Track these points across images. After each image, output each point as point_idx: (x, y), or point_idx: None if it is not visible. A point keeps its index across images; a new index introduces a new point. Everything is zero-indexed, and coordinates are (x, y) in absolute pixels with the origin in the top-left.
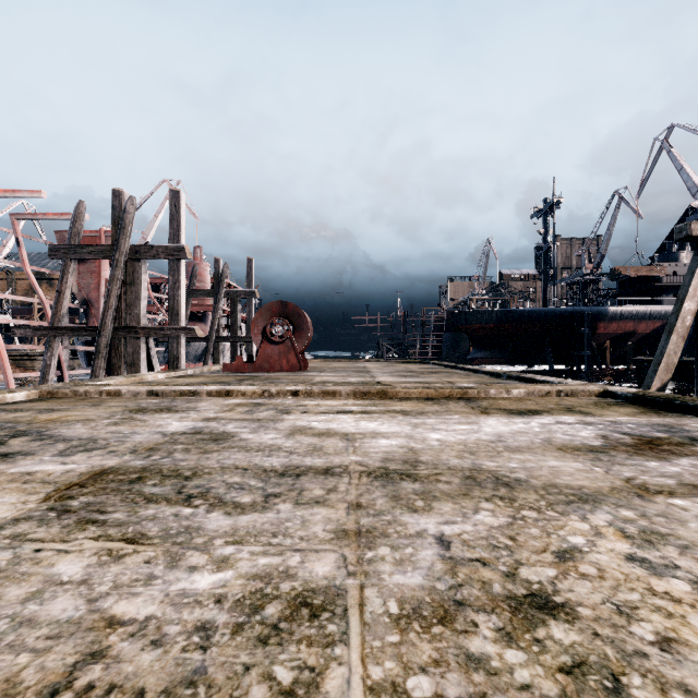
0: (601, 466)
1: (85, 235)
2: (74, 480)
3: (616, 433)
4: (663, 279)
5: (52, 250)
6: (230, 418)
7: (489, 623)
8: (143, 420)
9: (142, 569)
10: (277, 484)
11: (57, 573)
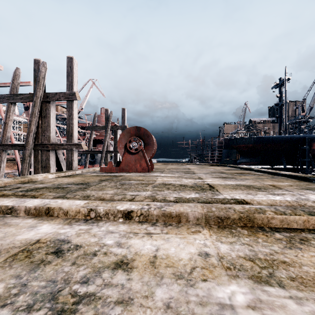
0: None
1: None
2: None
3: None
4: None
5: (1, 98)
6: None
7: None
8: None
9: None
10: None
11: None
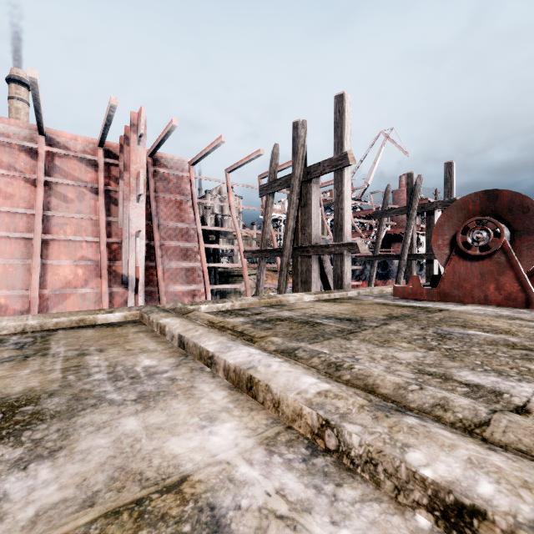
0: None
1: None
2: None
3: None
4: None
5: (260, 190)
6: None
7: None
8: None
9: None
10: None
11: None
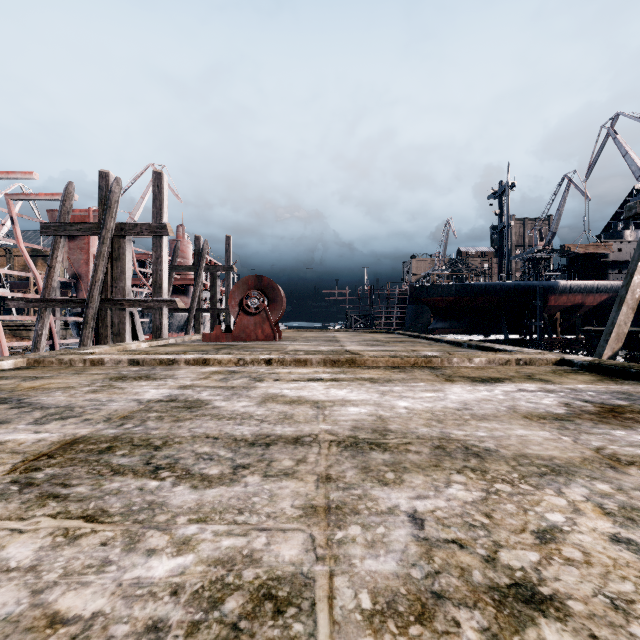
0: (568, 435)
1: (75, 214)
2: (44, 450)
3: (578, 401)
4: (609, 256)
5: (43, 227)
6: (205, 385)
7: (472, 621)
8: (121, 388)
9: (97, 553)
10: (246, 455)
11: (5, 557)
